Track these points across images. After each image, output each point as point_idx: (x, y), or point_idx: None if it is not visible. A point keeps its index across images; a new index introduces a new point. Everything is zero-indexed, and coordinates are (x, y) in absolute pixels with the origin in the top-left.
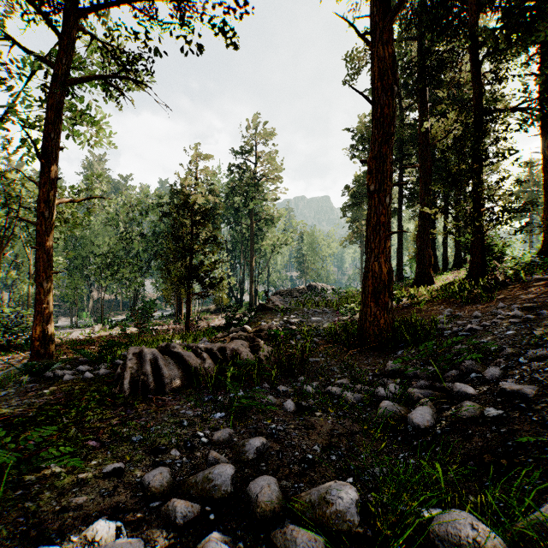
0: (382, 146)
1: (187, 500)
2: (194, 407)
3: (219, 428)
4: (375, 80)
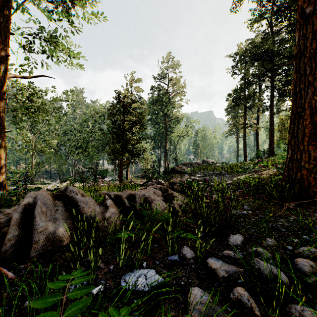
0: None
1: None
2: None
3: None
4: None
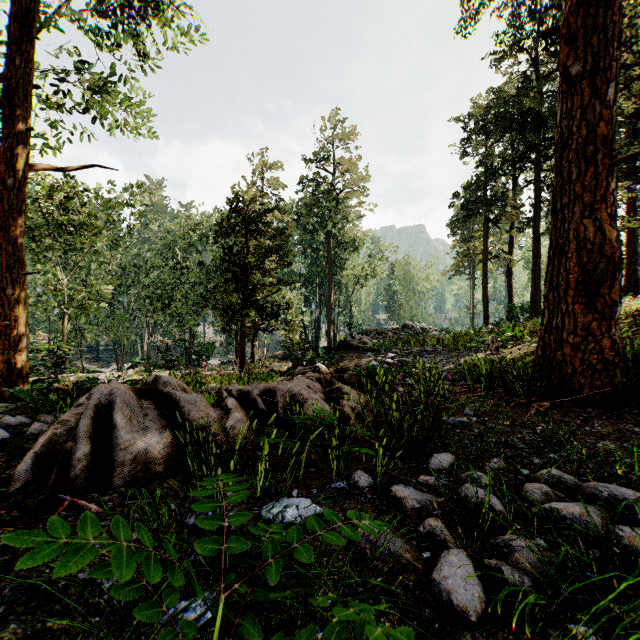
0: None
1: None
2: None
3: None
4: None
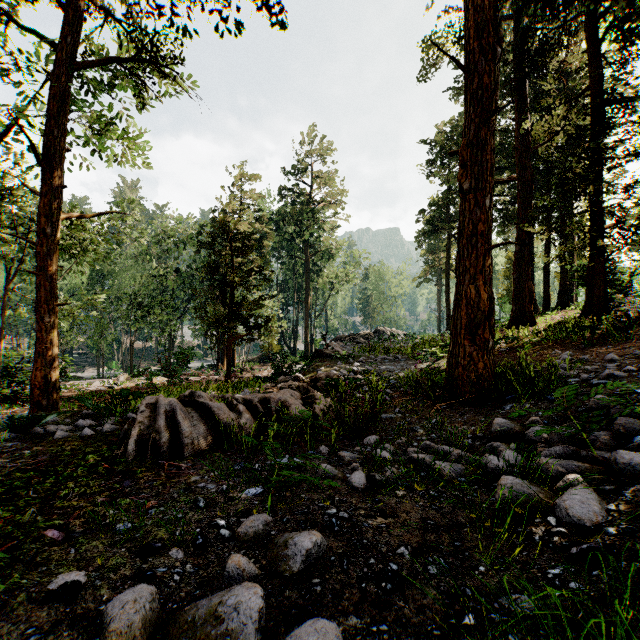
0: (480, 129)
1: None
2: (219, 478)
3: (251, 513)
4: (470, 40)
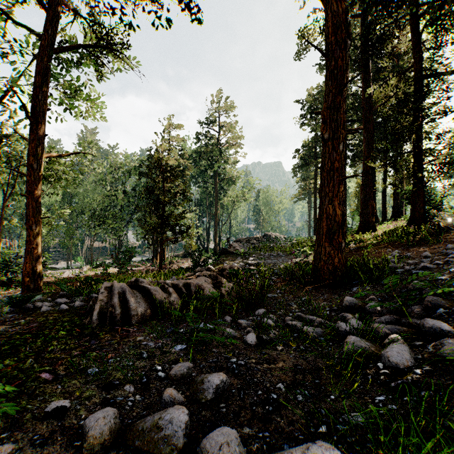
0: (336, 97)
1: (131, 453)
2: (156, 338)
3: (179, 361)
4: (329, 35)
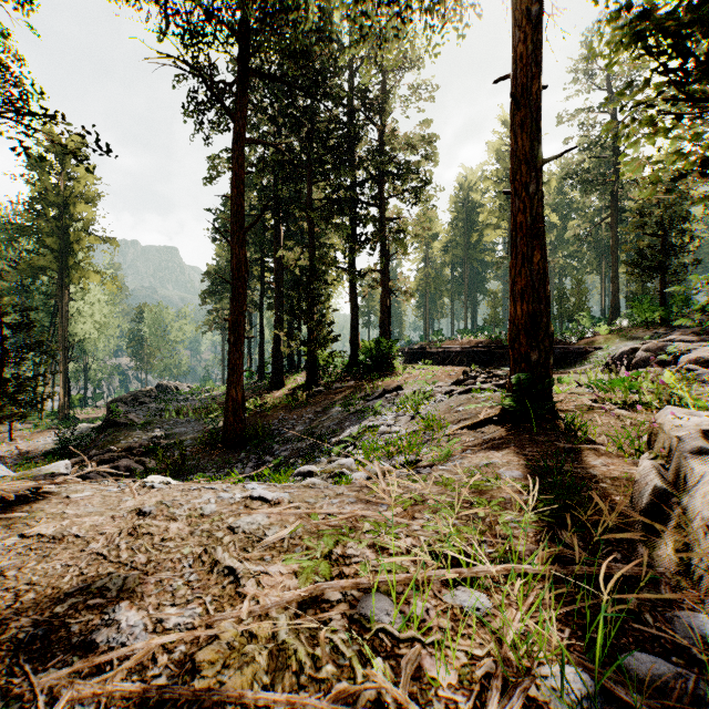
0: (238, 315)
1: None
2: None
3: None
4: (234, 269)
